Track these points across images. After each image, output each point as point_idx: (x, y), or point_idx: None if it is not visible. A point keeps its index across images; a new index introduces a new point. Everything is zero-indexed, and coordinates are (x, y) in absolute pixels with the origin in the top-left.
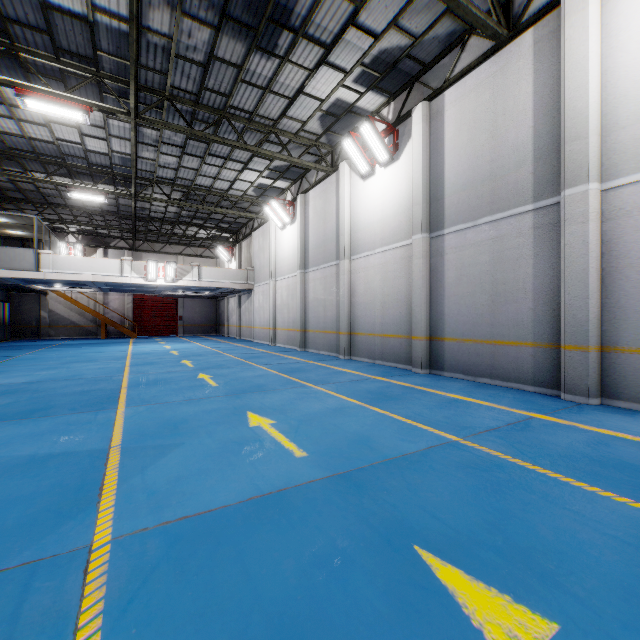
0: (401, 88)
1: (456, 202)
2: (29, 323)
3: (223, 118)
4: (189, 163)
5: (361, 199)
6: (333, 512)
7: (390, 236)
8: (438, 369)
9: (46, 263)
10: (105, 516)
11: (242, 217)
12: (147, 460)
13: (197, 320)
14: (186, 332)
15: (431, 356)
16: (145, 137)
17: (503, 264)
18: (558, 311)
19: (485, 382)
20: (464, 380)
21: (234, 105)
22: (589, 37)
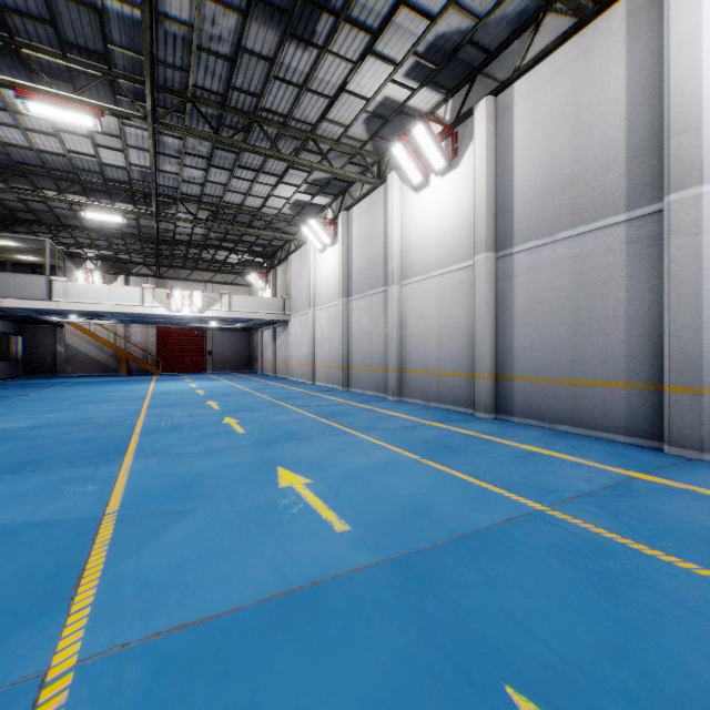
0: (461, 82)
1: (528, 214)
2: (44, 358)
3: (254, 123)
4: (216, 177)
5: (413, 215)
6: (386, 621)
7: (447, 257)
8: (506, 413)
9: (59, 291)
10: (76, 622)
11: (277, 239)
12: (146, 534)
13: (228, 355)
14: (215, 368)
15: (497, 398)
16: (166, 147)
17: (587, 287)
18: (659, 344)
19: (564, 430)
20: (538, 427)
21: (266, 107)
22: (701, 3)
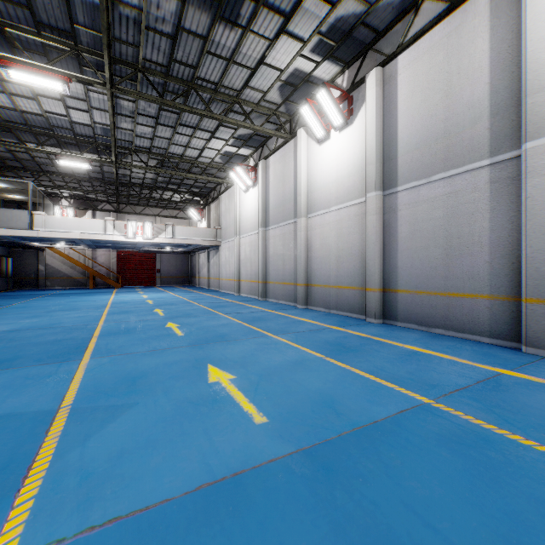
0: (355, 57)
1: (409, 160)
2: (28, 275)
3: (191, 89)
4: (163, 133)
5: (317, 162)
6: (299, 513)
7: (344, 195)
8: (391, 319)
9: (39, 223)
10: (19, 515)
11: (211, 182)
12: (93, 426)
13: (172, 273)
14: (163, 283)
15: (384, 307)
16: (122, 109)
17: (458, 219)
18: (517, 264)
19: (439, 333)
20: (418, 330)
21: (201, 76)
22: None
